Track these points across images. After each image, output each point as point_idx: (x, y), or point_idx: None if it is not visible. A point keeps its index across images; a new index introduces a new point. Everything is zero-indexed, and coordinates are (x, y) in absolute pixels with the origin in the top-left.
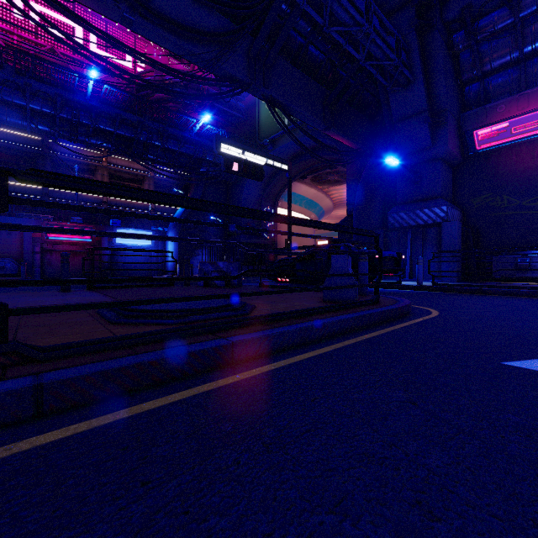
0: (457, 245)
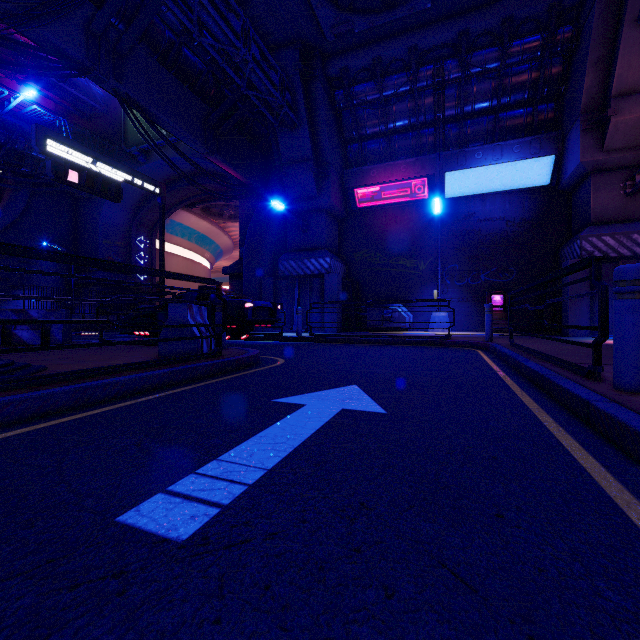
0: (337, 297)
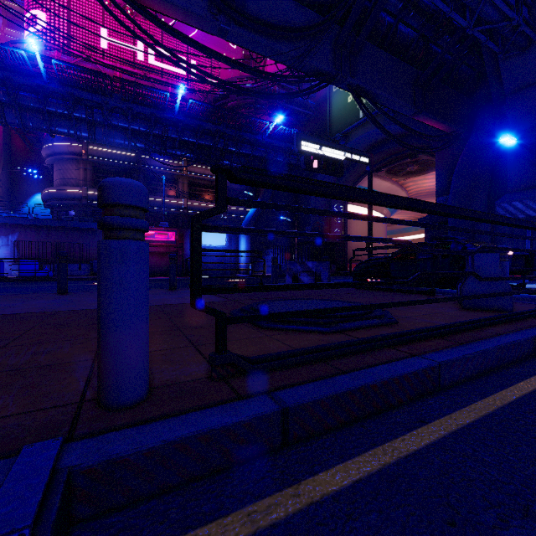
0: None
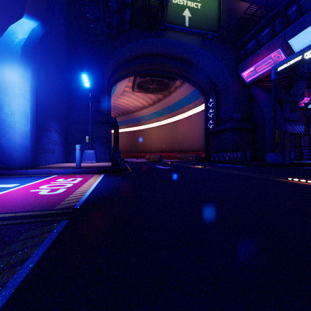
0: None
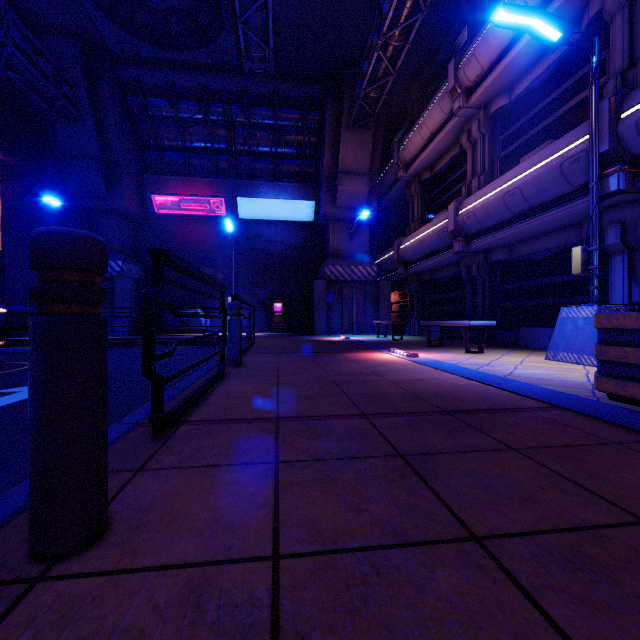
0: (130, 301)
